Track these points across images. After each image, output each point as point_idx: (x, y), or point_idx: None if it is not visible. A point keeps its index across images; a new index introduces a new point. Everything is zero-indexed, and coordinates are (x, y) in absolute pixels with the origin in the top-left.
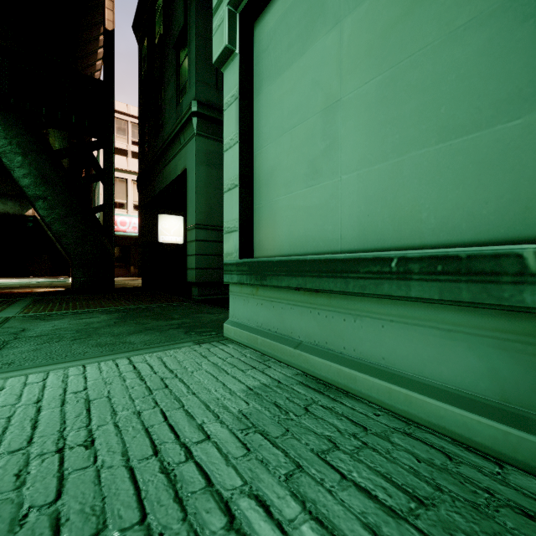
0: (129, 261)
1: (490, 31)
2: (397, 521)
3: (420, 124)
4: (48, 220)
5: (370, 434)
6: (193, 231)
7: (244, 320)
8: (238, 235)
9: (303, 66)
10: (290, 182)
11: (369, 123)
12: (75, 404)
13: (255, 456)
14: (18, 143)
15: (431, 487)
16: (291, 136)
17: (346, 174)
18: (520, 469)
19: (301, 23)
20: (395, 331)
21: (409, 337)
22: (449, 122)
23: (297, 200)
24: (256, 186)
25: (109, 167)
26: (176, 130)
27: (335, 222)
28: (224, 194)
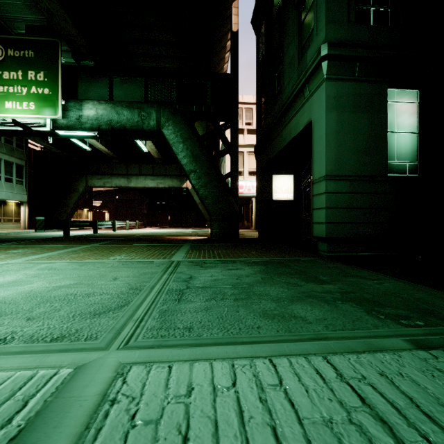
0: (243, 217)
1: None
2: None
3: None
4: (197, 187)
5: None
6: (321, 183)
7: None
8: None
9: None
10: None
11: None
12: None
13: None
14: (181, 135)
15: None
16: None
17: None
18: None
19: None
20: None
21: None
22: None
23: None
24: None
25: (234, 141)
26: (298, 86)
27: None
28: None
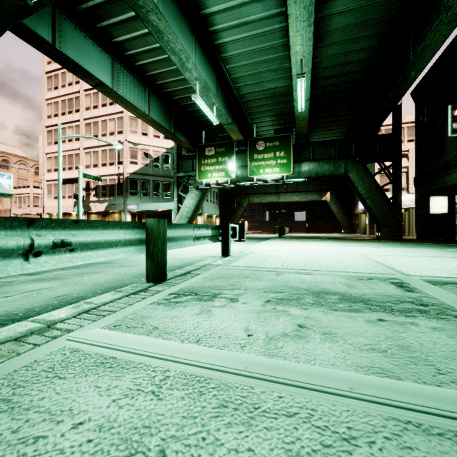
0: None
1: None
2: None
3: None
4: (371, 207)
5: None
6: None
7: None
8: None
9: None
10: None
11: None
12: None
13: None
14: (360, 176)
15: None
16: None
17: None
18: None
19: None
20: None
21: None
22: None
23: None
24: None
25: (398, 176)
26: None
27: None
28: None
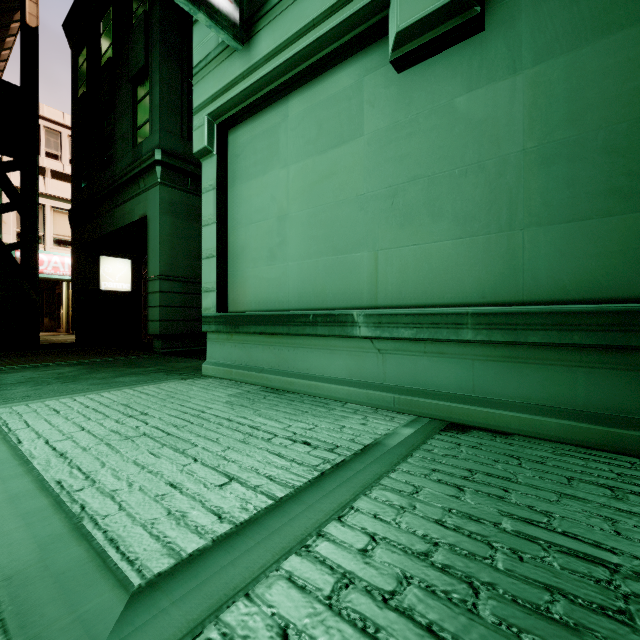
0: (41, 311)
1: (351, 208)
2: (296, 415)
3: (326, 243)
4: None
5: (296, 401)
6: (156, 282)
7: (221, 360)
8: (216, 295)
9: (265, 182)
10: (256, 260)
11: (303, 235)
12: (117, 406)
13: (238, 410)
14: None
15: (314, 409)
16: (257, 227)
17: (291, 262)
18: (353, 403)
19: (264, 153)
20: (313, 353)
21: (318, 355)
22: (337, 246)
23: (261, 273)
24: (230, 257)
25: (31, 195)
26: (133, 172)
27: (285, 291)
28: (203, 261)
